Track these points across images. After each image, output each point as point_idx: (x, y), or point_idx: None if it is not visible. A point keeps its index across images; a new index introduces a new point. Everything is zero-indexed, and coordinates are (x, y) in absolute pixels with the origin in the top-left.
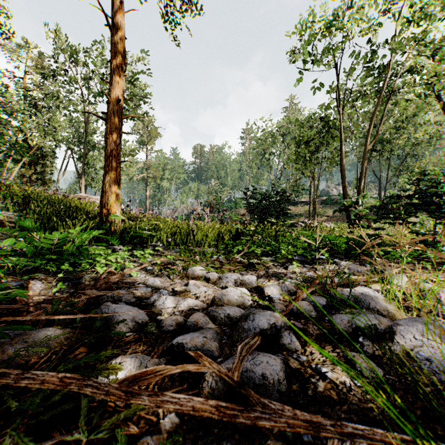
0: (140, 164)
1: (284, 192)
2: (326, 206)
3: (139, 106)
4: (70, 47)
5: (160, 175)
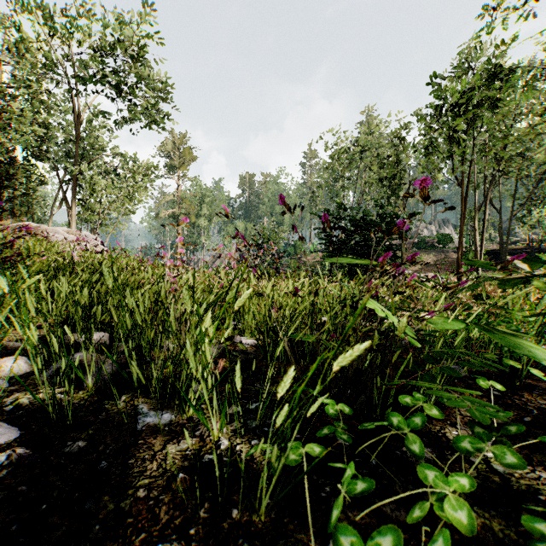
0: (168, 196)
1: (392, 216)
2: (419, 251)
3: (157, 104)
4: (49, 9)
5: (195, 211)
